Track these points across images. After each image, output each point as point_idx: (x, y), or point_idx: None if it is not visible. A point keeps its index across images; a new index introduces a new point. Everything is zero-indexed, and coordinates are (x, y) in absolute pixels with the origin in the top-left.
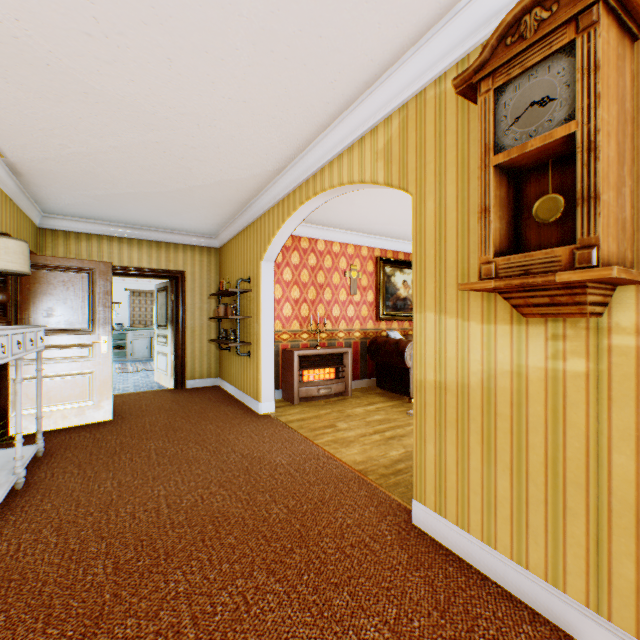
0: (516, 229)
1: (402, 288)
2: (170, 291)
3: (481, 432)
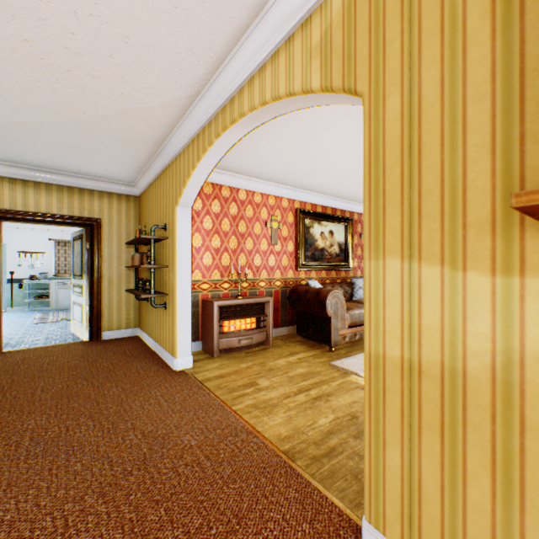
0: None
1: (320, 239)
2: (85, 239)
3: (491, 450)
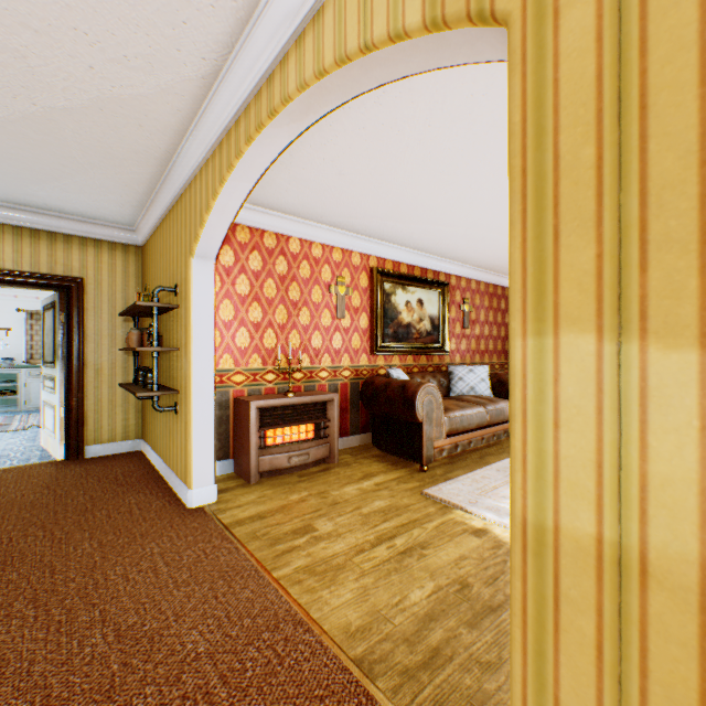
0: None
1: (405, 311)
2: (58, 308)
3: None
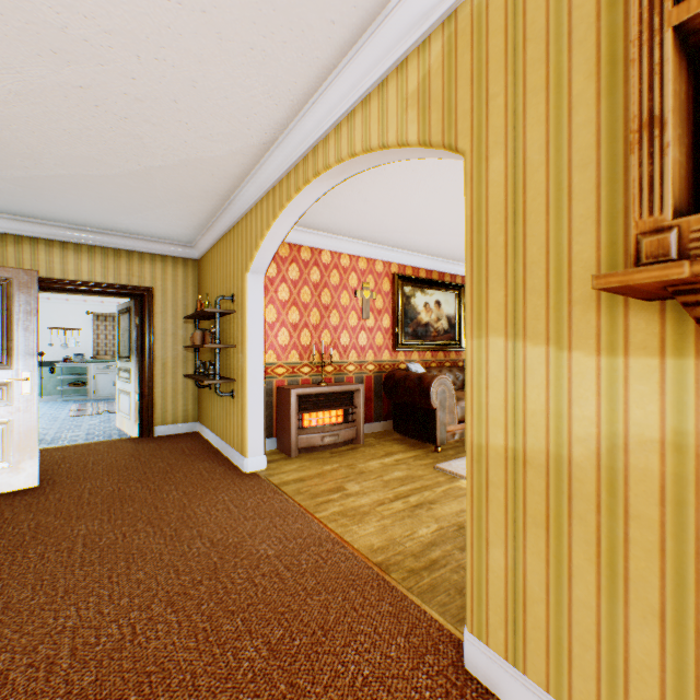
0: (697, 171)
1: (423, 312)
2: (134, 313)
3: (596, 542)
